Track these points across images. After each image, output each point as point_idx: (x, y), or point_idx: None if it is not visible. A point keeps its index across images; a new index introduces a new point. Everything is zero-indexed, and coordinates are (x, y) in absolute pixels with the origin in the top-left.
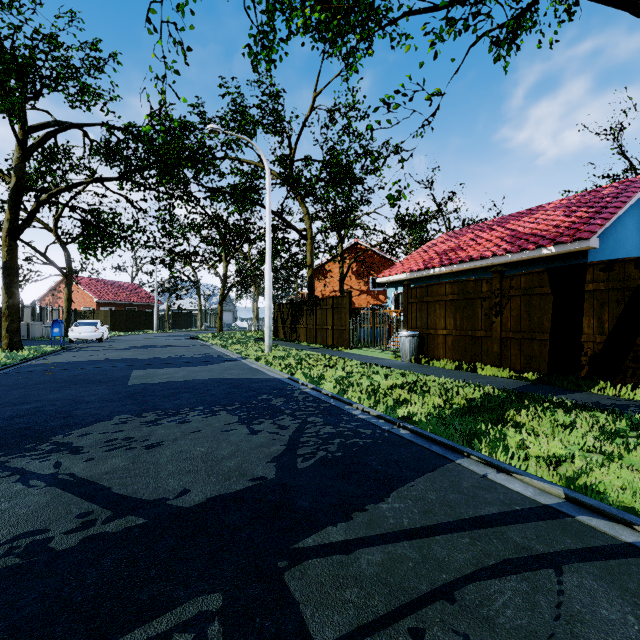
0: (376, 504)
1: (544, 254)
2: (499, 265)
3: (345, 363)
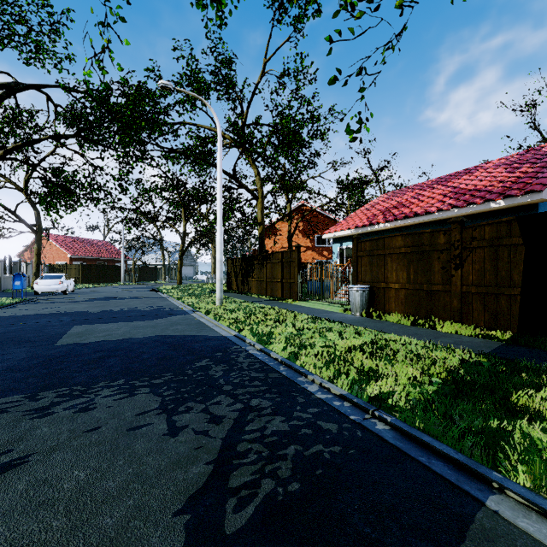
0: None
1: (492, 208)
2: (443, 220)
3: (295, 317)
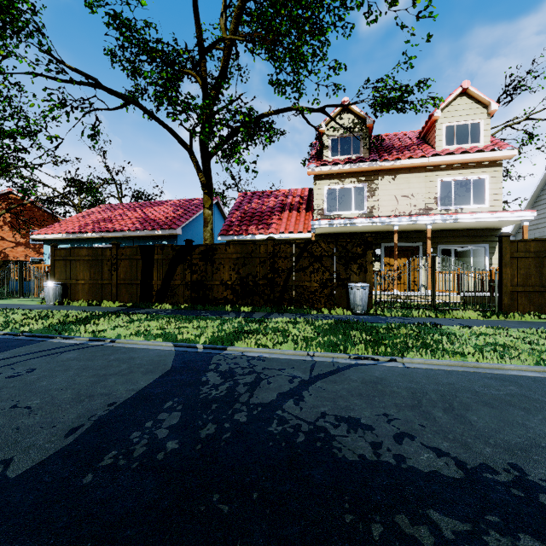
0: None
1: (157, 234)
2: (134, 237)
3: None
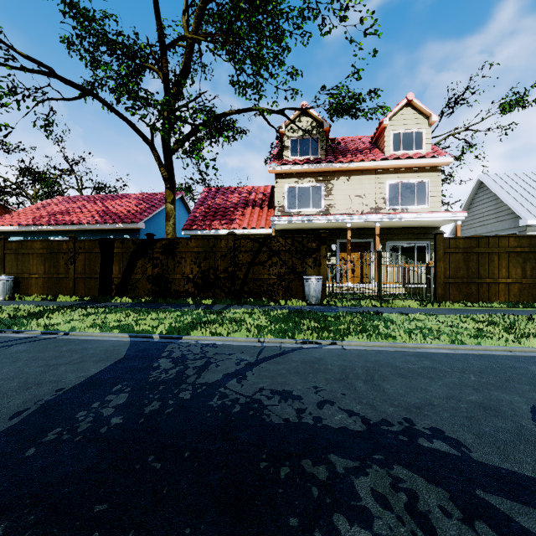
0: None
1: (118, 227)
2: (94, 230)
3: None
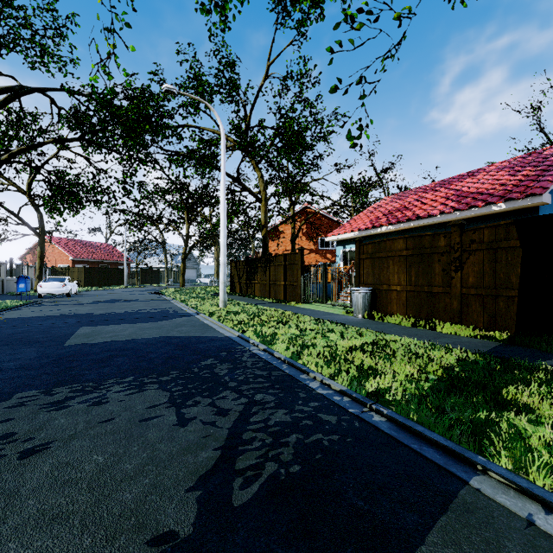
0: None
1: (493, 211)
2: (446, 223)
3: (298, 319)
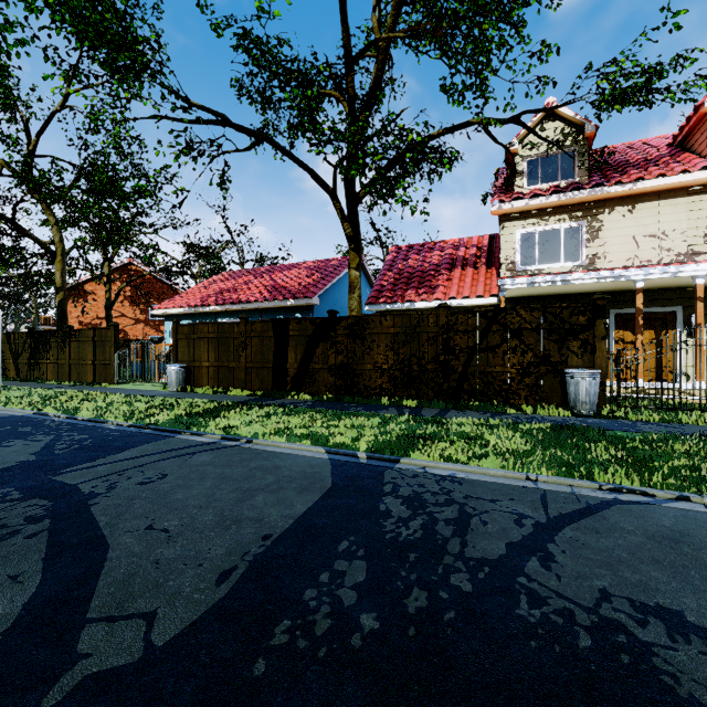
0: (114, 455)
1: (289, 305)
2: (262, 309)
3: (107, 396)
